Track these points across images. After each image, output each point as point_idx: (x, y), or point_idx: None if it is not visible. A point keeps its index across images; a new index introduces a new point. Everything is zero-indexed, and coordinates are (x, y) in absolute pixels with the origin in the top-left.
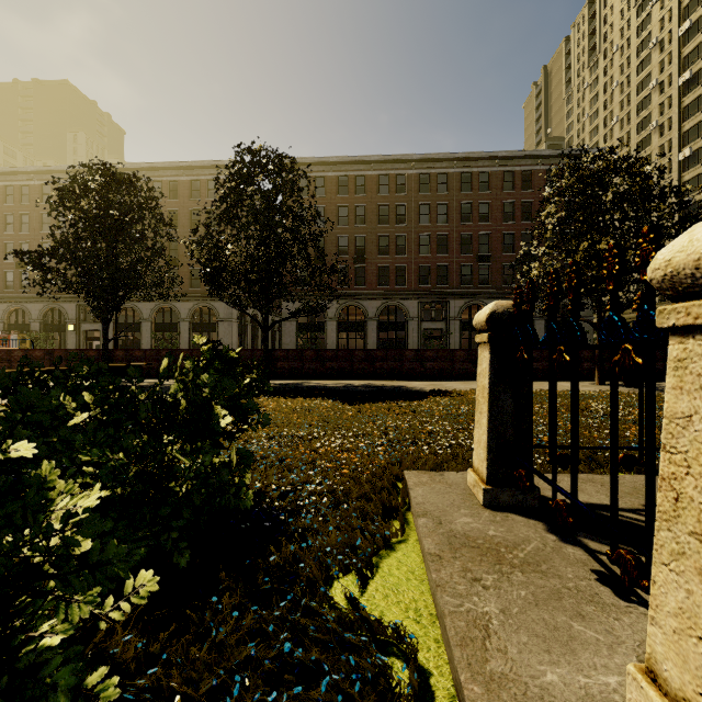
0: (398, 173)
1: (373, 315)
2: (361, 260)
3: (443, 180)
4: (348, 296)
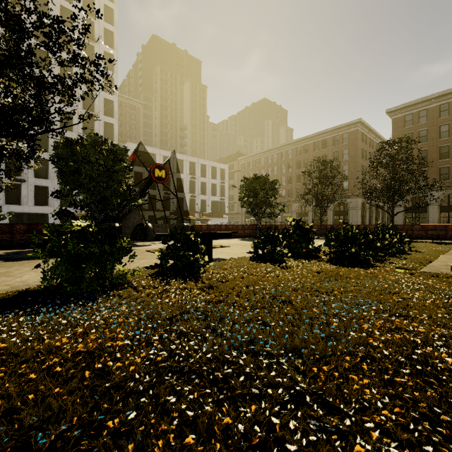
0: None
1: None
2: None
3: None
4: (448, 187)
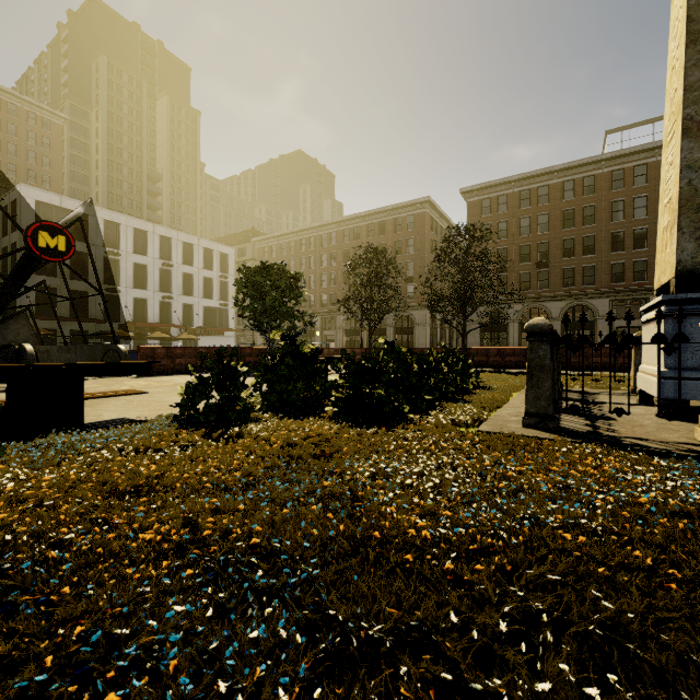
0: (585, 176)
1: (557, 315)
2: (543, 265)
3: (641, 172)
4: (530, 299)
